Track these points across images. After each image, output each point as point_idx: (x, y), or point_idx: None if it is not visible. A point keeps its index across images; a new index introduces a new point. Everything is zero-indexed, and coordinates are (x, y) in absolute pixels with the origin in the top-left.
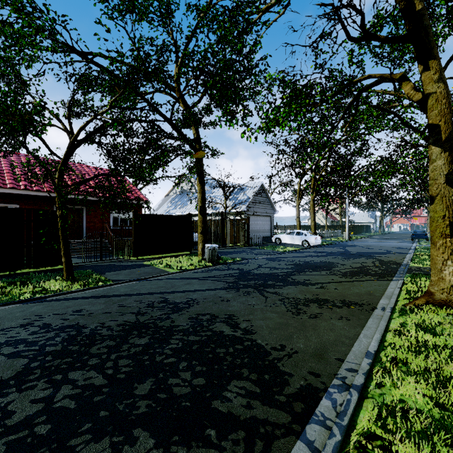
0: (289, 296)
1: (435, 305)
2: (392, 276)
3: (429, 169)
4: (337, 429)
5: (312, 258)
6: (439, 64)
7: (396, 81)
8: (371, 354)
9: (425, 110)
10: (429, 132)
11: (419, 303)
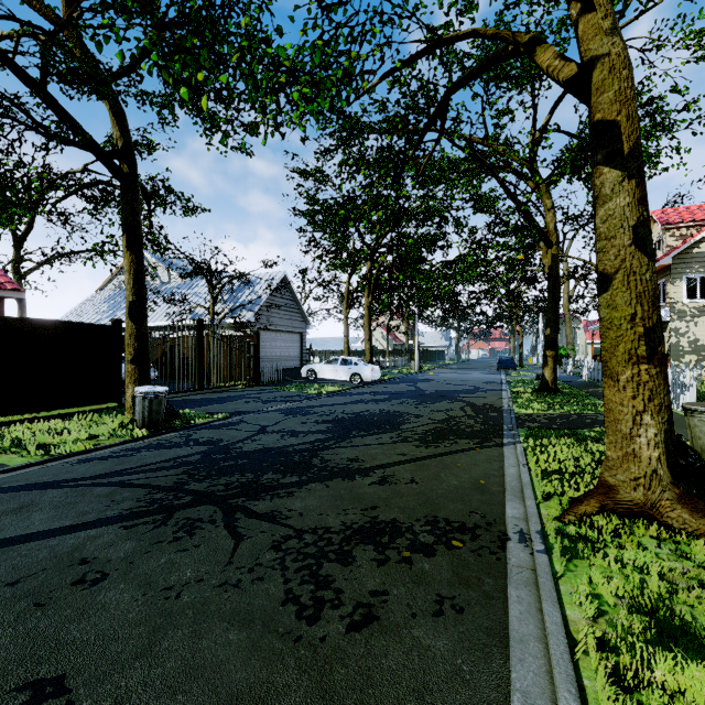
0: (304, 523)
1: (619, 514)
2: (500, 435)
3: (598, 217)
4: None
5: (366, 406)
6: (609, 2)
7: (524, 46)
8: None
9: (581, 101)
10: (595, 140)
11: (587, 511)
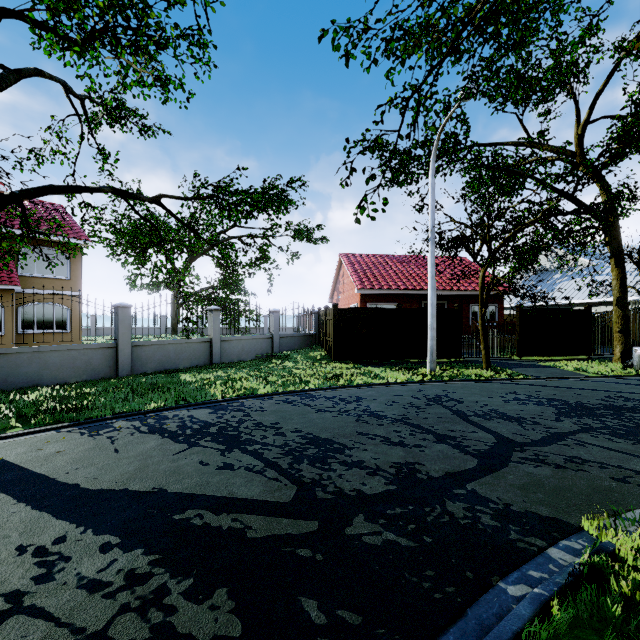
0: None
1: None
2: None
3: None
4: None
5: None
6: None
7: None
8: None
9: None
10: None
11: None
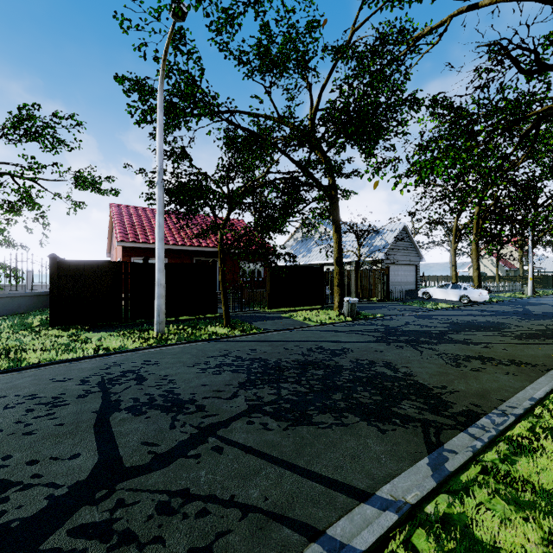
0: (446, 352)
1: None
2: None
3: None
4: (493, 430)
5: (474, 317)
6: None
7: None
8: (535, 399)
9: None
10: None
11: None
